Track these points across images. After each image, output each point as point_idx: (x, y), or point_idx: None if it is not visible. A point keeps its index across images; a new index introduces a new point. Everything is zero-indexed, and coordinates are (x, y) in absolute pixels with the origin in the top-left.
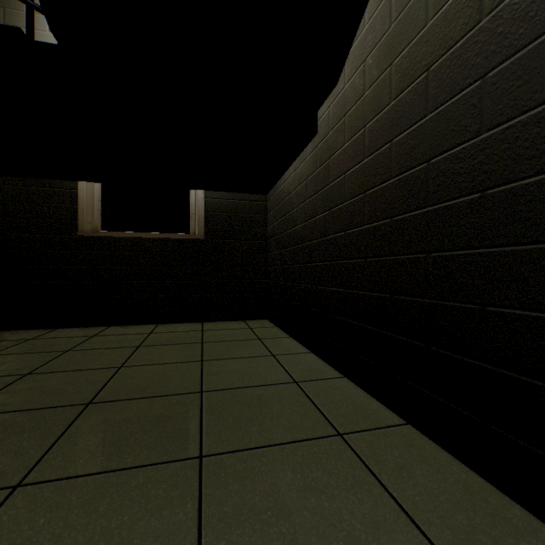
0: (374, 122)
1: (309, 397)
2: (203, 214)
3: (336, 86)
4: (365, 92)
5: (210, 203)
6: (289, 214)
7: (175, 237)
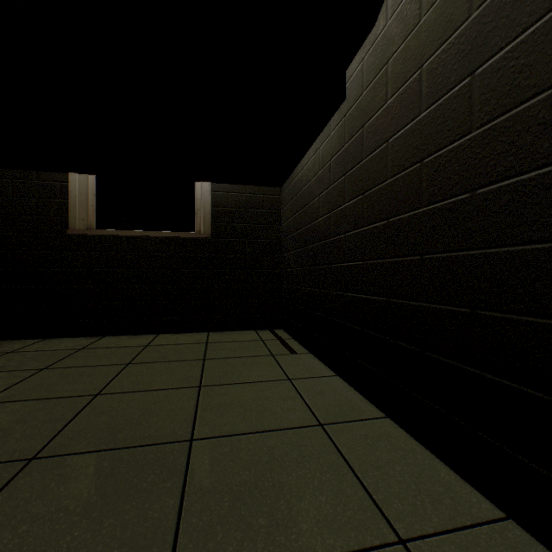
0: (438, 55)
1: (342, 454)
2: (210, 209)
3: (374, 27)
4: (422, 17)
5: (217, 197)
6: (307, 206)
7: (178, 235)
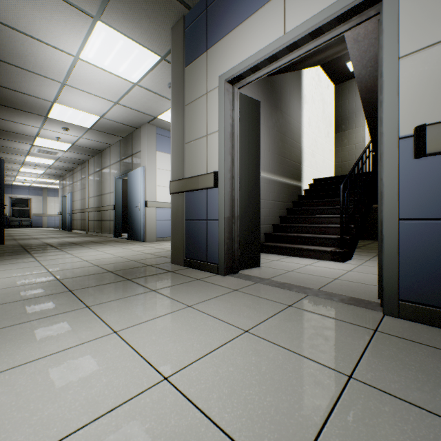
0: None
1: None
2: None
3: None
4: None
5: None
6: None
7: None
